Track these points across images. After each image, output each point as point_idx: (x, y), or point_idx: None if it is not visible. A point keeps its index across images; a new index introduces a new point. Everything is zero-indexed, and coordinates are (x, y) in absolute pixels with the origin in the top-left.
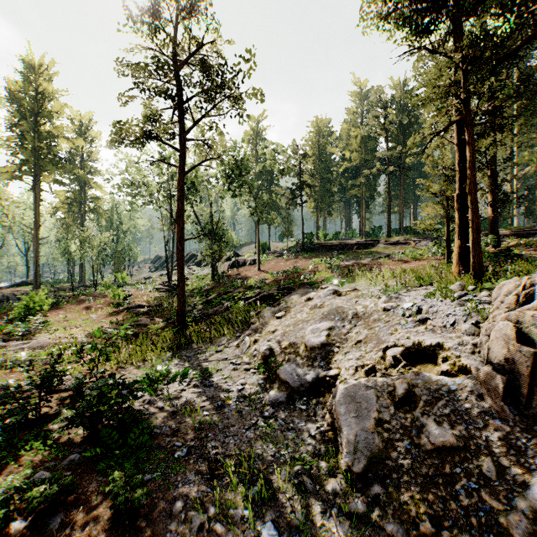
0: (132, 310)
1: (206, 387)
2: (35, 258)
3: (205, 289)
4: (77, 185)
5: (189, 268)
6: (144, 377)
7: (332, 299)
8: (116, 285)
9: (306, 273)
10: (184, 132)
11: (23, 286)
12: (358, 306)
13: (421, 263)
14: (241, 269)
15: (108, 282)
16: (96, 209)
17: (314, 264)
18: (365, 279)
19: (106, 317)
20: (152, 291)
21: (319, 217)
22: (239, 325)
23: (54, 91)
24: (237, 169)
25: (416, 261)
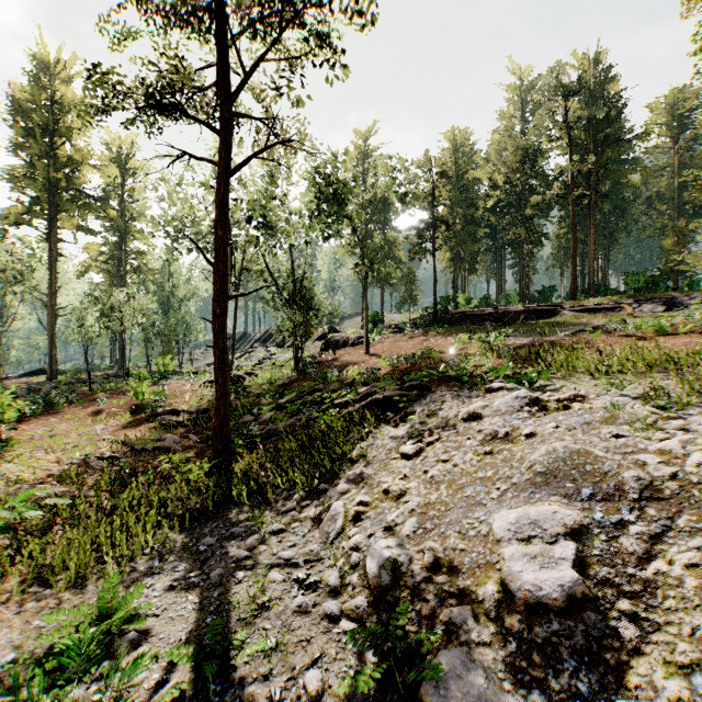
0: (159, 419)
1: (206, 701)
2: (50, 335)
3: (281, 383)
4: (115, 235)
5: (266, 351)
6: (3, 688)
7: (532, 421)
8: (156, 376)
9: (451, 360)
10: (227, 99)
11: (37, 376)
12: (644, 457)
13: (687, 341)
14: (339, 352)
15: (143, 371)
16: (139, 268)
17: (458, 344)
18: (575, 372)
19: (117, 430)
20: (202, 386)
21: (457, 274)
22: (326, 463)
23: (76, 99)
24: (333, 194)
25: (667, 336)
